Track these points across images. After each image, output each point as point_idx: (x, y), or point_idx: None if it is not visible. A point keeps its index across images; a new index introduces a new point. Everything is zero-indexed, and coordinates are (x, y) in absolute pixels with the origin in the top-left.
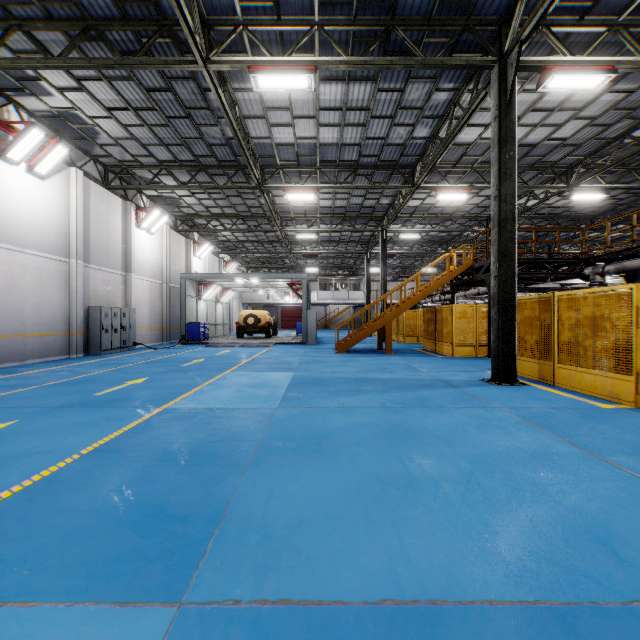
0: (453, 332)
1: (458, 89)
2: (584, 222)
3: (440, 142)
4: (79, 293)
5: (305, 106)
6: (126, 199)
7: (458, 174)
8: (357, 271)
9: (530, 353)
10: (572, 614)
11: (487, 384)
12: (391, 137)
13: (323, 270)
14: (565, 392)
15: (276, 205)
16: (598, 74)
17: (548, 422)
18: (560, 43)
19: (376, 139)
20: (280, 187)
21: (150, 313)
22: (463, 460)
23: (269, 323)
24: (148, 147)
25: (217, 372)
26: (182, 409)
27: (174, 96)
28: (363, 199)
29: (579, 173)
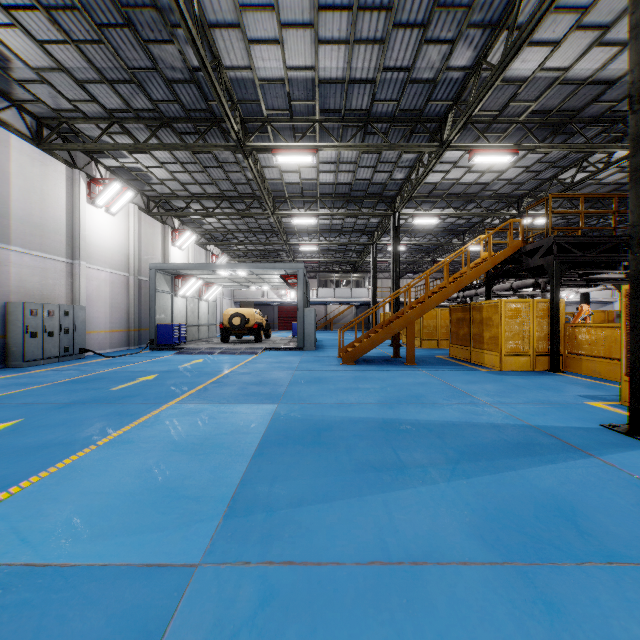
0: (502, 337)
1: None
2: None
3: (492, 65)
4: None
5: (297, 3)
6: (73, 166)
7: (497, 132)
8: (360, 267)
9: None
10: None
11: (634, 442)
12: (418, 67)
13: (323, 266)
14: None
15: (266, 181)
16: None
17: None
18: None
19: (397, 70)
20: (267, 146)
21: (111, 312)
22: None
23: (259, 324)
24: (86, 86)
25: (152, 405)
26: None
27: None
28: (373, 172)
29: None
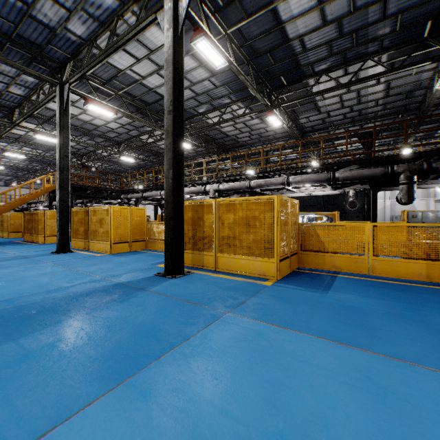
0: (45, 228)
1: (42, 80)
2: (135, 170)
3: (32, 104)
4: None
5: None
6: None
7: (53, 125)
8: None
9: (81, 236)
10: (13, 299)
11: (52, 254)
12: None
13: None
14: (90, 252)
15: None
16: (110, 112)
17: (66, 263)
18: (94, 90)
19: None
20: None
21: None
22: (4, 281)
23: None
24: None
25: None
26: None
27: None
28: None
29: (125, 146)
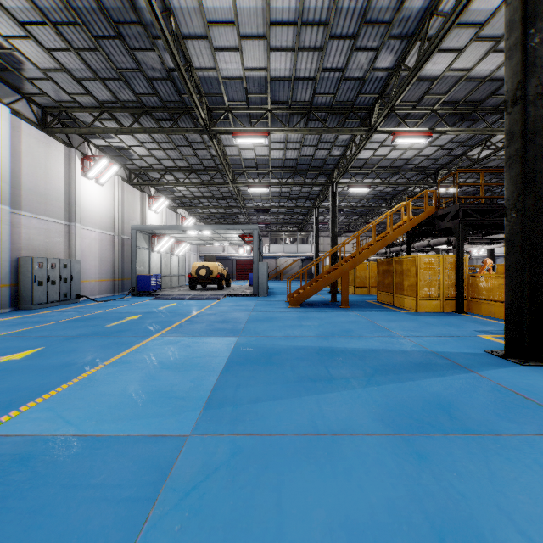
0: (417, 285)
1: None
2: None
3: (408, 68)
4: (5, 242)
5: (253, 20)
6: (70, 146)
7: (416, 119)
8: (305, 227)
9: None
10: None
11: (507, 362)
12: (350, 68)
13: (274, 226)
14: None
15: (227, 157)
16: None
17: None
18: None
19: (333, 70)
20: (229, 130)
21: (100, 264)
22: None
23: (221, 274)
24: (83, 82)
25: (141, 337)
26: (5, 442)
27: (96, 4)
28: (314, 150)
29: None
